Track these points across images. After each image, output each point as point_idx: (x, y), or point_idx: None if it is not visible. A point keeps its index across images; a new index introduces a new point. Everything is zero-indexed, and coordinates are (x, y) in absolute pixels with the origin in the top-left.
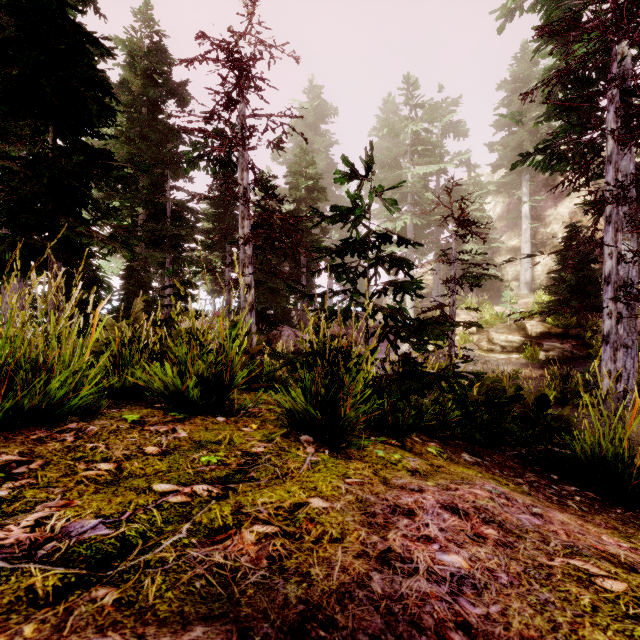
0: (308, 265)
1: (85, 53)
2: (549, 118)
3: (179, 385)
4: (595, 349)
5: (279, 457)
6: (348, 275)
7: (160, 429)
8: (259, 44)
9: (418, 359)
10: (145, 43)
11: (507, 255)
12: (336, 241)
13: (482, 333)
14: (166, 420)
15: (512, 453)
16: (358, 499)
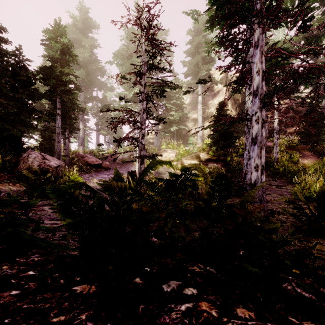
0: (62, 108)
1: None
2: (212, 25)
3: None
4: (232, 166)
5: None
6: None
7: None
8: None
9: None
10: None
11: (191, 122)
12: (100, 108)
13: (179, 160)
14: None
15: None
16: None
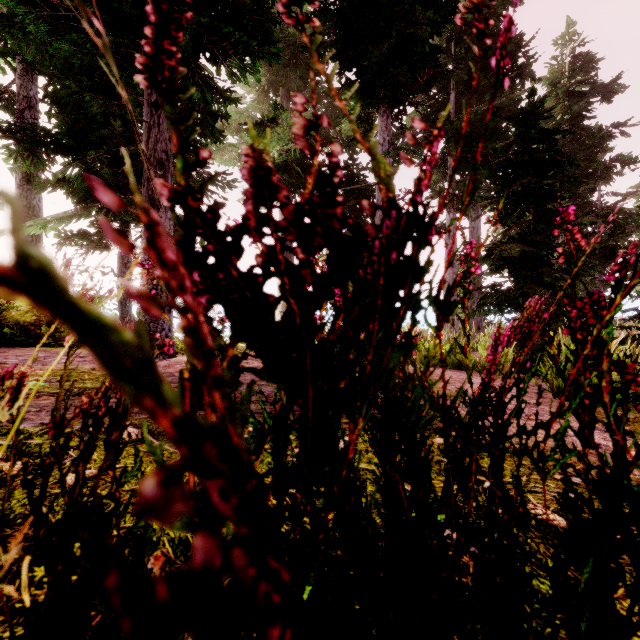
0: None
1: (554, 145)
2: None
3: None
4: None
5: None
6: None
7: None
8: None
9: None
10: (566, 63)
11: None
12: None
13: None
14: None
15: None
16: None
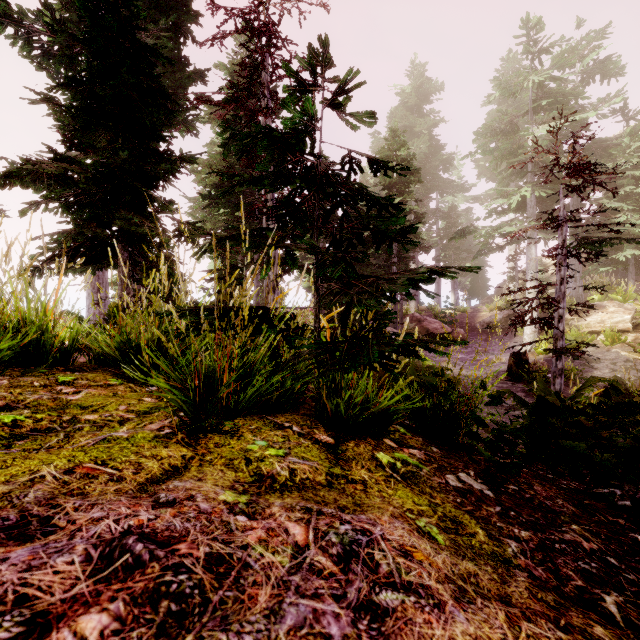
0: (399, 255)
1: (145, 64)
2: None
3: (114, 349)
4: None
5: (98, 429)
6: (311, 222)
7: (66, 390)
8: (284, 2)
9: (538, 361)
10: None
11: None
12: (443, 230)
13: None
14: (94, 384)
15: (599, 491)
16: (6, 495)
